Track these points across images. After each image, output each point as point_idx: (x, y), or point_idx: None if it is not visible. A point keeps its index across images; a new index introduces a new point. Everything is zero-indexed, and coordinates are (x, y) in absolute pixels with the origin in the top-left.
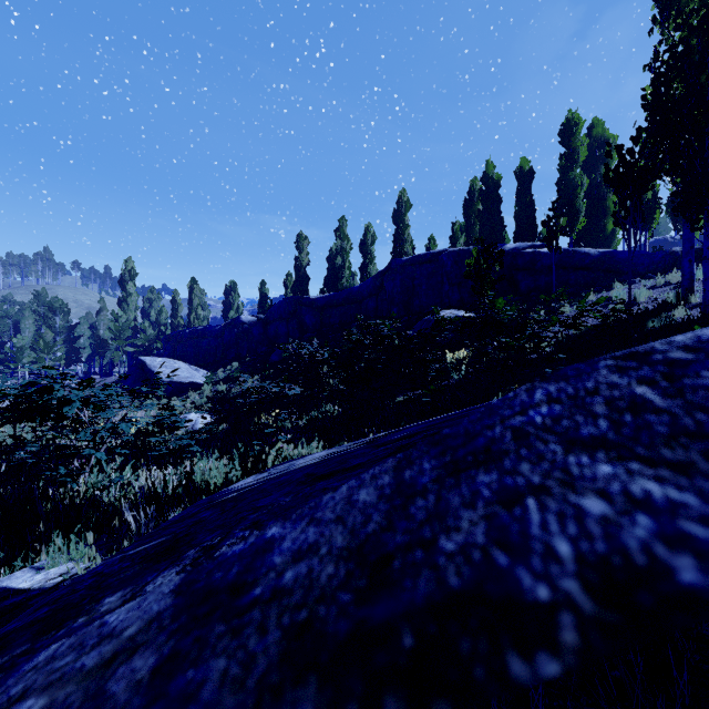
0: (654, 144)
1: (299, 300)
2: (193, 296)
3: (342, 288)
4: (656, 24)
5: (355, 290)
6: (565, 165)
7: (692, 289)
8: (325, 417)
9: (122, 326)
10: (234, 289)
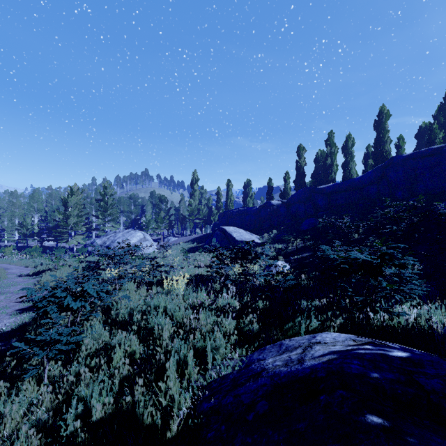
0: None
1: (313, 189)
2: (229, 190)
3: (331, 179)
4: None
5: (356, 180)
6: None
7: None
8: (417, 273)
9: (193, 208)
10: (249, 184)
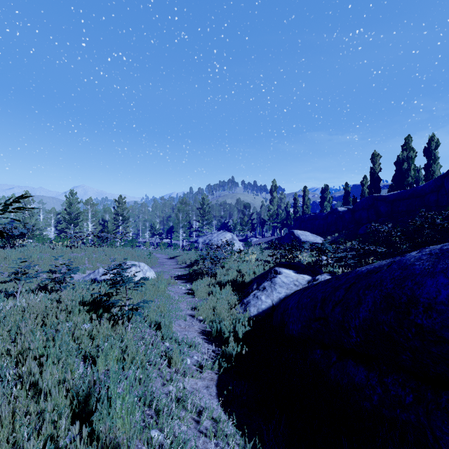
0: None
1: (375, 198)
2: (305, 196)
3: (408, 184)
4: None
5: (418, 189)
6: None
7: None
8: None
9: (272, 213)
10: (326, 189)
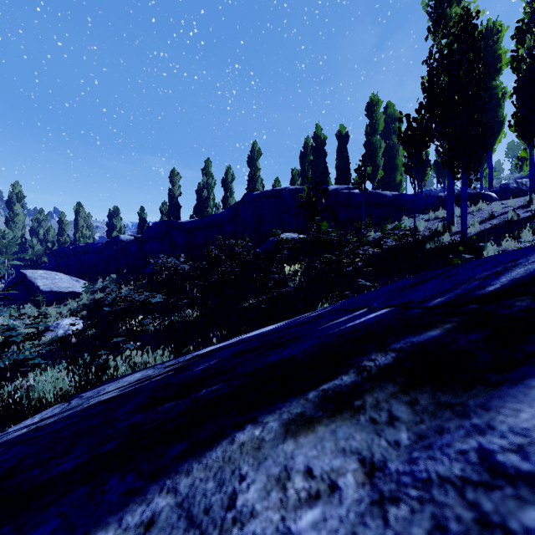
0: (429, 117)
1: (171, 223)
2: (78, 218)
3: (208, 215)
4: (430, 33)
5: (216, 217)
6: (370, 132)
7: (453, 222)
8: (183, 320)
9: (8, 242)
10: (117, 213)
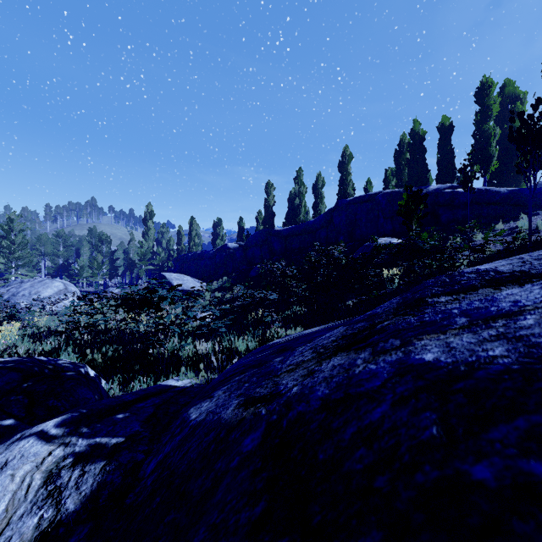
0: None
1: (269, 232)
2: (192, 229)
3: (300, 221)
4: None
5: (310, 223)
6: (480, 120)
7: None
8: (296, 314)
9: (145, 251)
10: (220, 224)
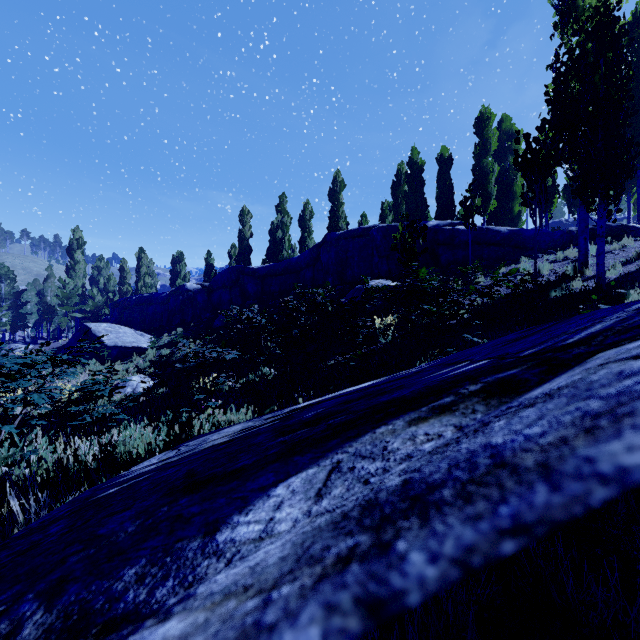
0: (555, 135)
1: (242, 270)
2: (141, 265)
3: (283, 259)
4: (557, 30)
5: (293, 261)
6: (479, 154)
7: (587, 263)
8: (261, 380)
9: (69, 292)
10: (181, 259)
